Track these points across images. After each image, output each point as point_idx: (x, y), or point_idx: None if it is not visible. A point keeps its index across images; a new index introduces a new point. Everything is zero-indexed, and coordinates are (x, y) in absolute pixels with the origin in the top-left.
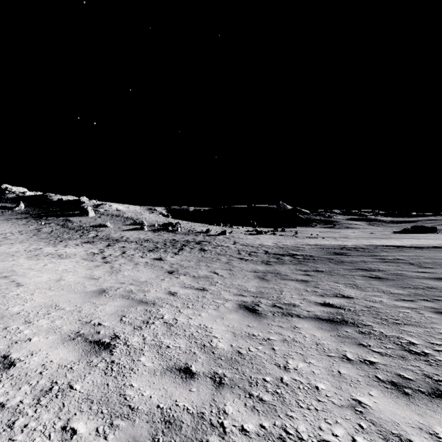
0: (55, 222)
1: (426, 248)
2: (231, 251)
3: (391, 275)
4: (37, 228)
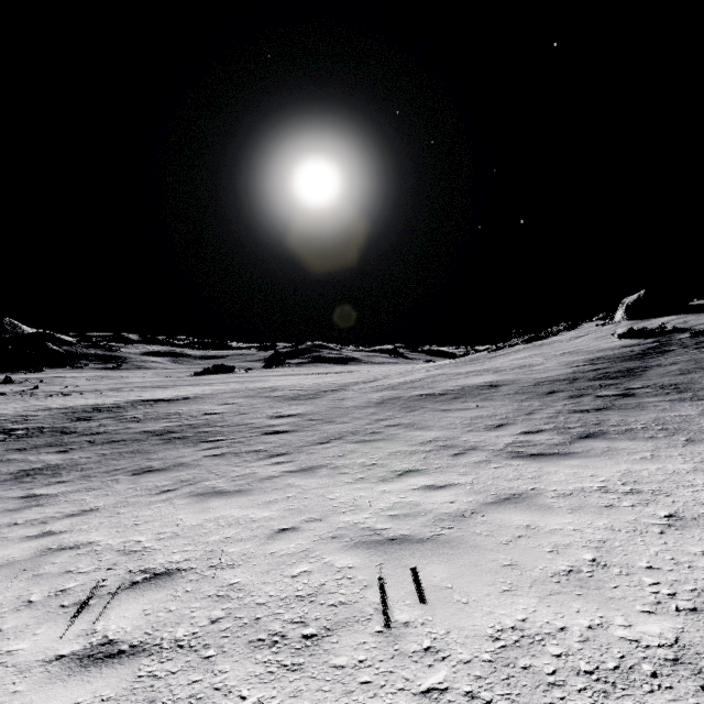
0: None
1: (177, 400)
2: None
3: (108, 435)
4: None
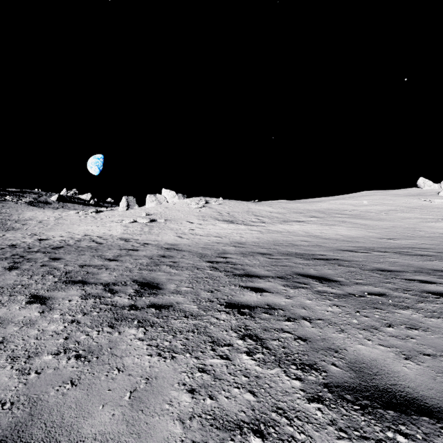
0: None
1: None
2: None
3: None
4: None
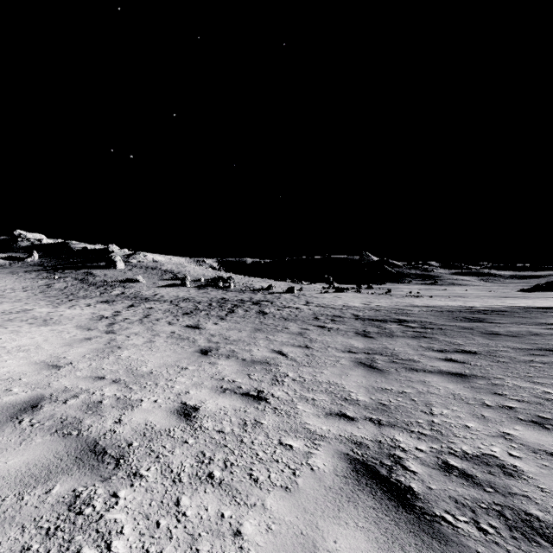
0: (73, 275)
1: None
2: (304, 315)
3: None
4: (48, 284)
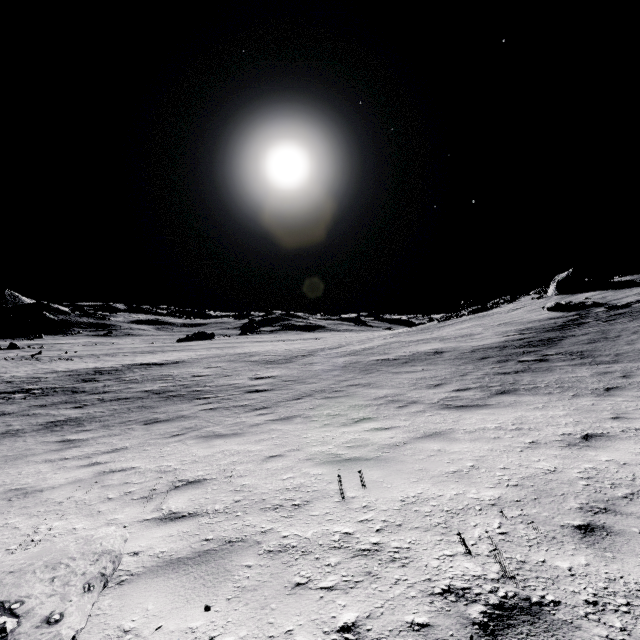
0: None
1: (168, 364)
2: None
3: (114, 394)
4: None
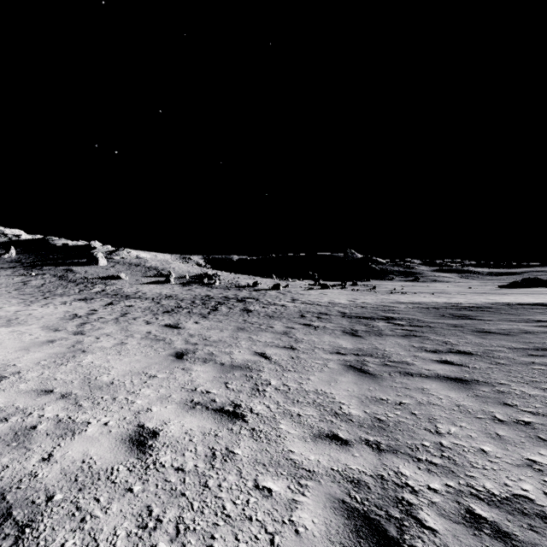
0: (52, 272)
1: None
2: (290, 313)
3: None
4: (24, 281)
